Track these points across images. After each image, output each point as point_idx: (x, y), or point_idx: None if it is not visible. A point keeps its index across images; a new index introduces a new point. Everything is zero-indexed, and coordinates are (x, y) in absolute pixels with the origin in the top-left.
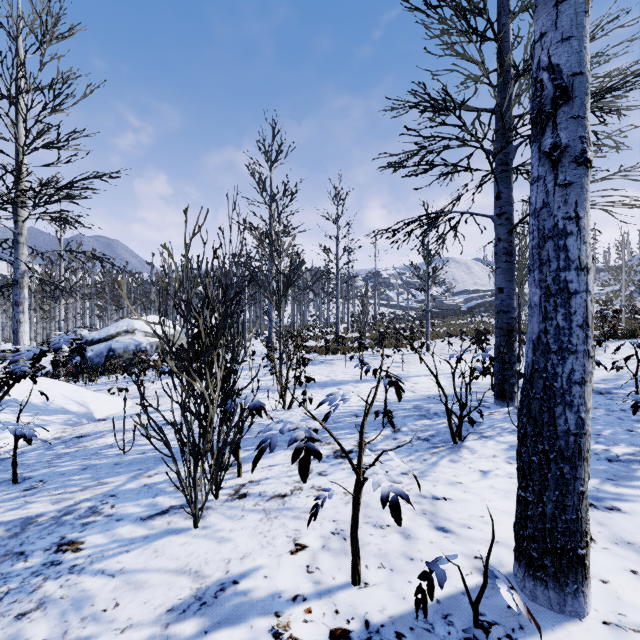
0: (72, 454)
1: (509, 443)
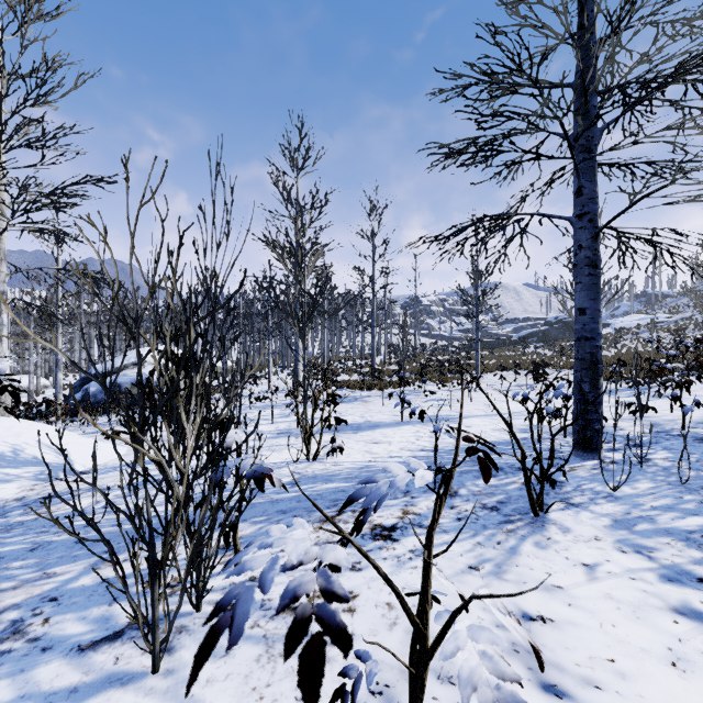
0: (27, 524)
1: (611, 516)
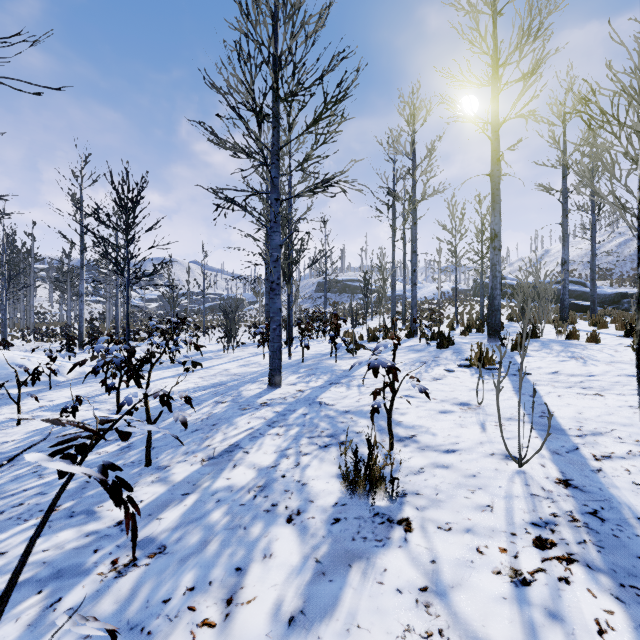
0: None
1: None
